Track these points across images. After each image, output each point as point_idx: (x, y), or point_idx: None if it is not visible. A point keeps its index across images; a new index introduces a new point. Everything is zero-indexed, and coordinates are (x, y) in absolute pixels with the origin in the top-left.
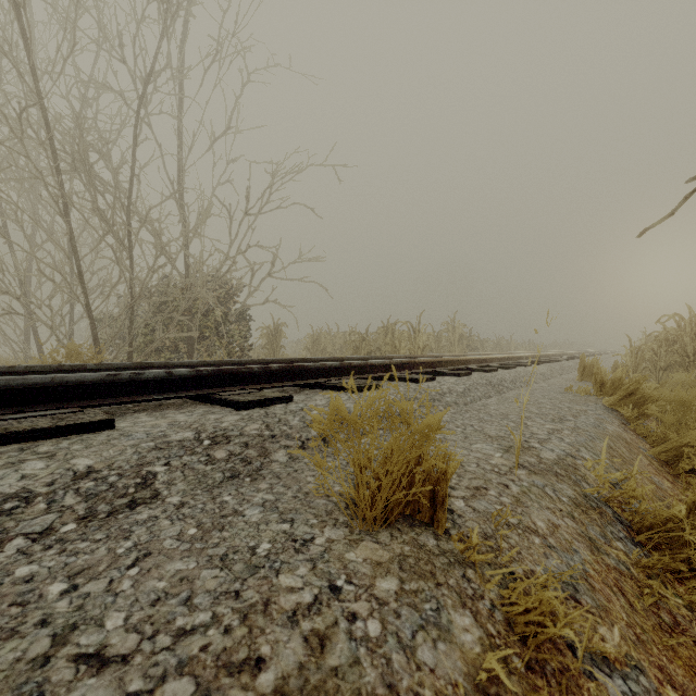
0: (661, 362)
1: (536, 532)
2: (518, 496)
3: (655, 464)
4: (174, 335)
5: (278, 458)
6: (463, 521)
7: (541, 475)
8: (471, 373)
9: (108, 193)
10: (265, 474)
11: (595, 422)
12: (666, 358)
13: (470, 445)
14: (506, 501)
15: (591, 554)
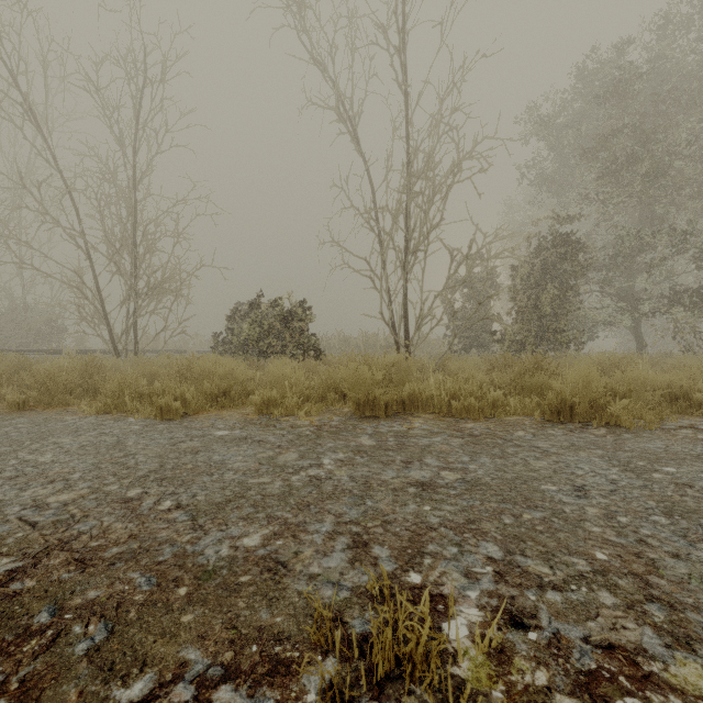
0: None
1: None
2: None
3: None
4: (21, 341)
5: None
6: None
7: None
8: None
9: None
10: None
11: None
12: None
13: None
14: None
15: None
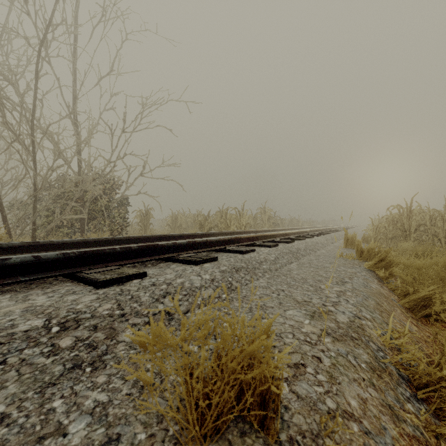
0: (390, 234)
1: (353, 416)
2: (330, 370)
3: (404, 312)
4: (68, 217)
5: (125, 338)
6: (290, 416)
7: (342, 342)
8: (278, 244)
9: (16, 111)
10: (108, 360)
11: (364, 282)
12: (392, 232)
13: (284, 312)
14: (322, 380)
15: (394, 426)
